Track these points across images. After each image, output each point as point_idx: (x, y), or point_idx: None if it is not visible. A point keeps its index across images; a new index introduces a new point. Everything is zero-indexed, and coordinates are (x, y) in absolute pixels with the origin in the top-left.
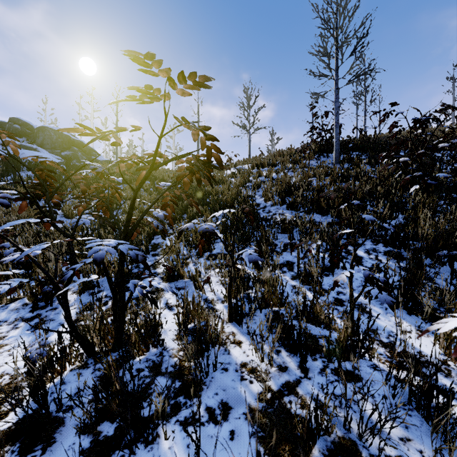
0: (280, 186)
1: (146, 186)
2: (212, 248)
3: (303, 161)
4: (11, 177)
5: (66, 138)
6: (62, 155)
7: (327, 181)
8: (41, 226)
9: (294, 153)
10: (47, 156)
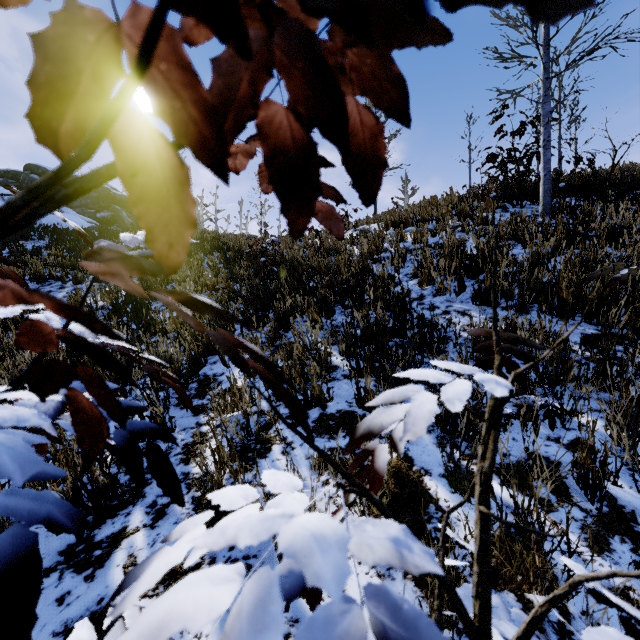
0: (449, 257)
1: (212, 261)
2: (326, 398)
3: (475, 213)
4: (9, 249)
5: (104, 192)
6: (98, 217)
7: (548, 245)
8: (7, 334)
9: (456, 203)
10: (73, 217)
